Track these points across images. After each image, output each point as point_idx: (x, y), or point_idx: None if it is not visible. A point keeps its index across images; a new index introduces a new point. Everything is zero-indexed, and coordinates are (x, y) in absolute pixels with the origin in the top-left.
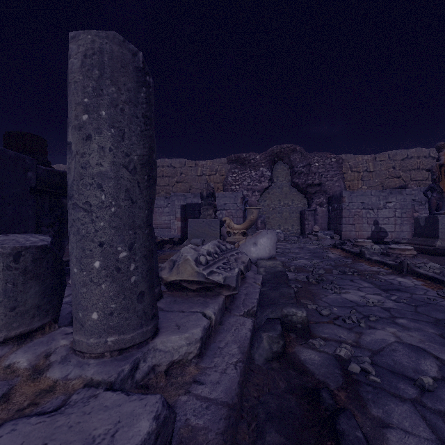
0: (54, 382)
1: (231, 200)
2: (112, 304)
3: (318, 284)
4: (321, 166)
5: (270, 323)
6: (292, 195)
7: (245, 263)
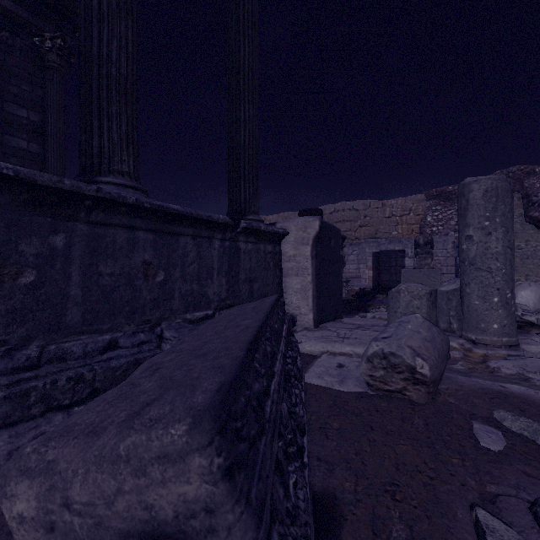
0: (483, 354)
1: (438, 245)
2: (505, 321)
3: None
4: None
5: None
6: (526, 234)
7: None
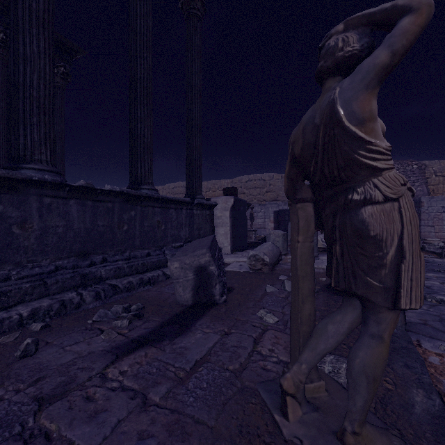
0: None
1: None
2: None
3: None
4: (401, 173)
5: None
6: None
7: None
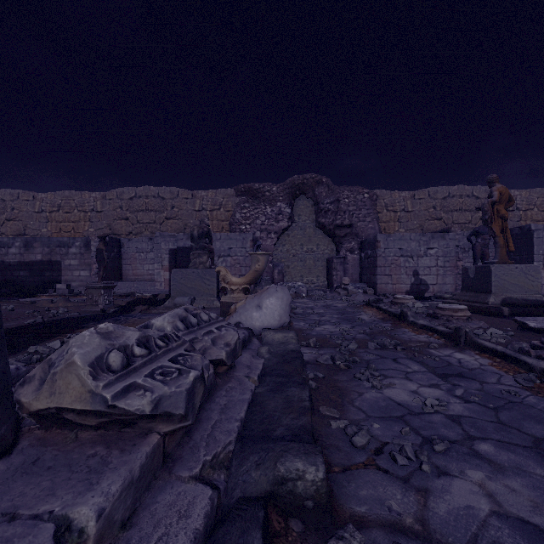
0: None
1: (238, 243)
2: None
3: (348, 370)
4: (352, 203)
5: (240, 519)
6: (317, 239)
7: (231, 346)
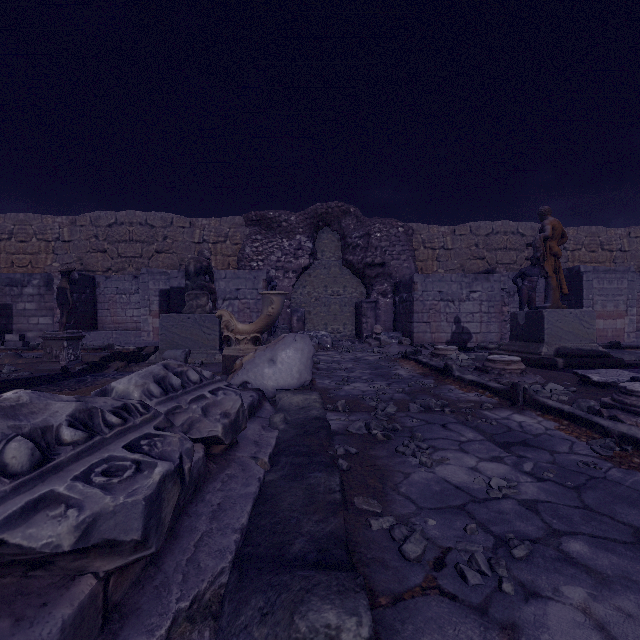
0: None
1: (247, 283)
2: None
3: (387, 442)
4: (385, 238)
5: None
6: (344, 280)
7: (231, 417)
